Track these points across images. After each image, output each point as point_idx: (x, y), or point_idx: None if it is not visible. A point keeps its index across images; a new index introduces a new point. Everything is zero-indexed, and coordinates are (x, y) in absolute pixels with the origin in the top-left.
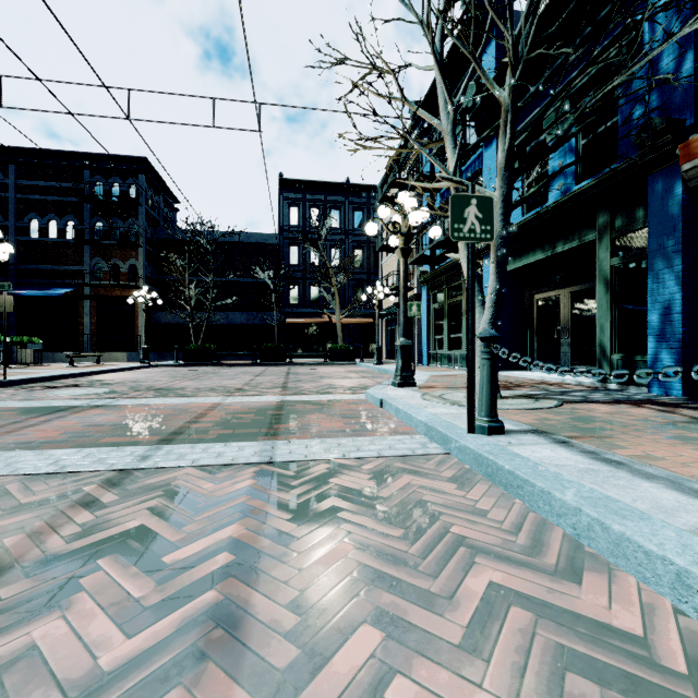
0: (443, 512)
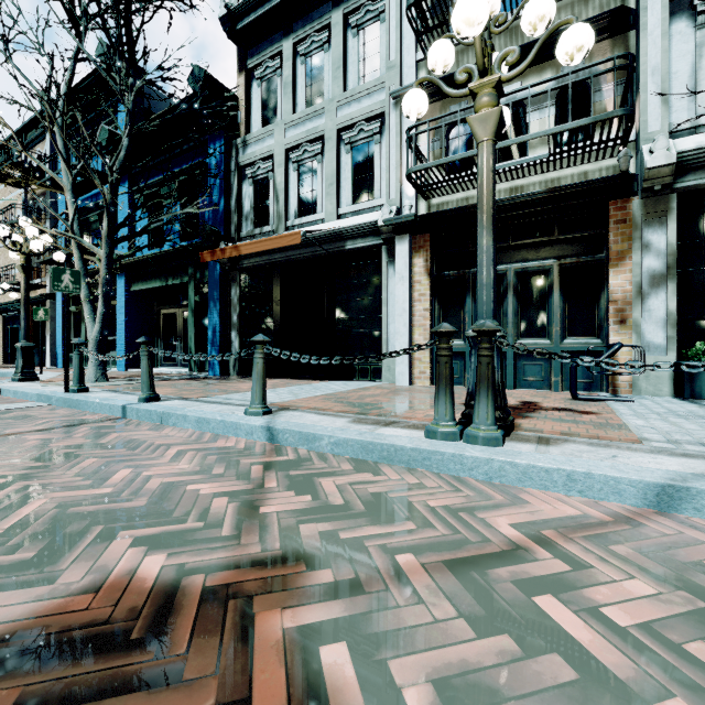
0: (37, 415)
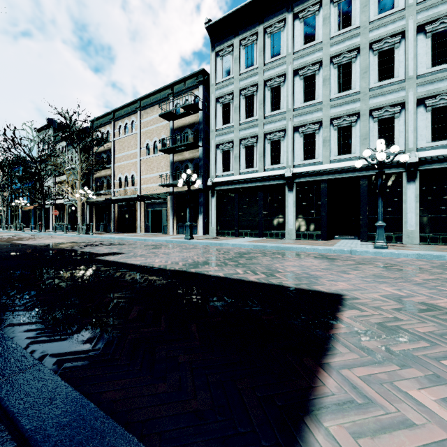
0: None
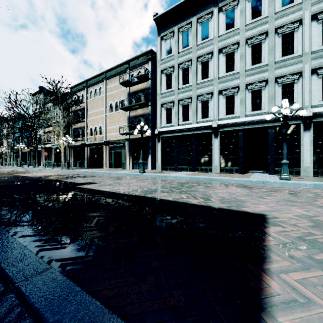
0: None
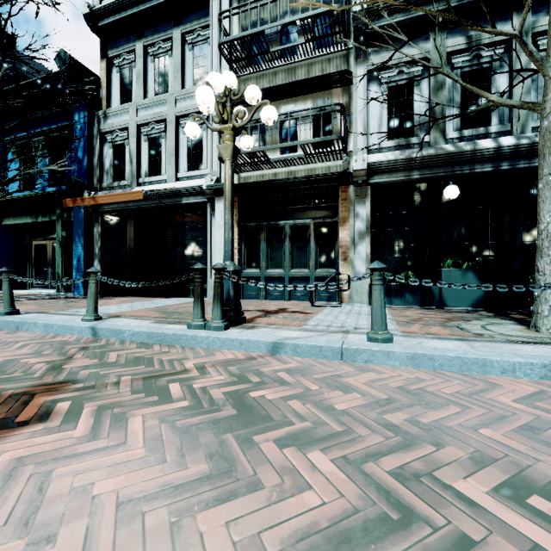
0: None
